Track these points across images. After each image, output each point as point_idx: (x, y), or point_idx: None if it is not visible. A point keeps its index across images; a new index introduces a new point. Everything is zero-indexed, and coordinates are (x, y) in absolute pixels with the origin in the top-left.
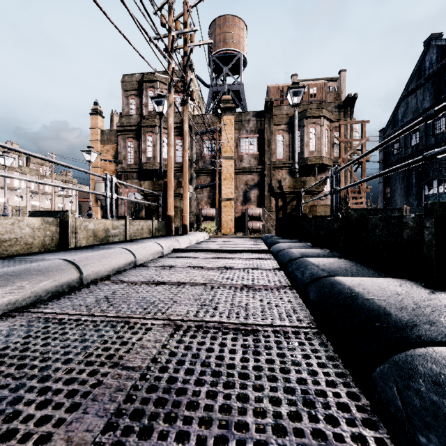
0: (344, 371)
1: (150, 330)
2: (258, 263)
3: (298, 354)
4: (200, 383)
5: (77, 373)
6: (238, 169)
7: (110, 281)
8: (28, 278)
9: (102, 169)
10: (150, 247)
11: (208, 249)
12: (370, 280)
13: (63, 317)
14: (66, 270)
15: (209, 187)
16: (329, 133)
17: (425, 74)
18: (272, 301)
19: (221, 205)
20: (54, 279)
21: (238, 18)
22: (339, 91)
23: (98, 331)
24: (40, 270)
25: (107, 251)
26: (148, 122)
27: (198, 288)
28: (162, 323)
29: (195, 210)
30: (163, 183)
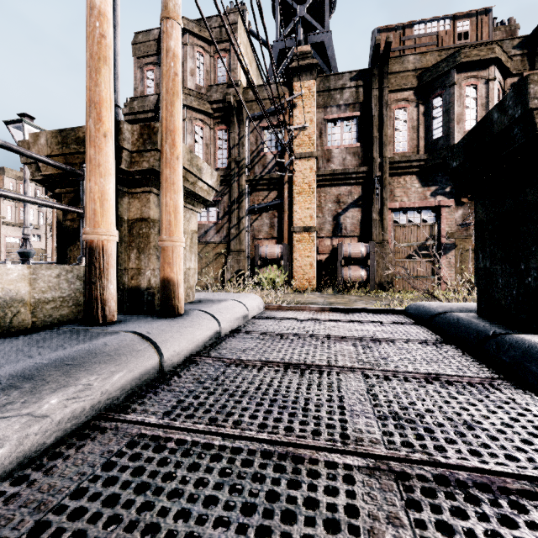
0: None
1: None
2: None
3: None
4: None
5: None
6: (323, 175)
7: None
8: None
9: None
10: None
11: None
12: None
13: None
14: None
15: (272, 209)
16: (501, 98)
17: None
18: None
19: (292, 240)
20: None
21: None
22: (513, 25)
23: None
24: None
25: None
26: None
27: None
28: None
29: (248, 247)
30: None
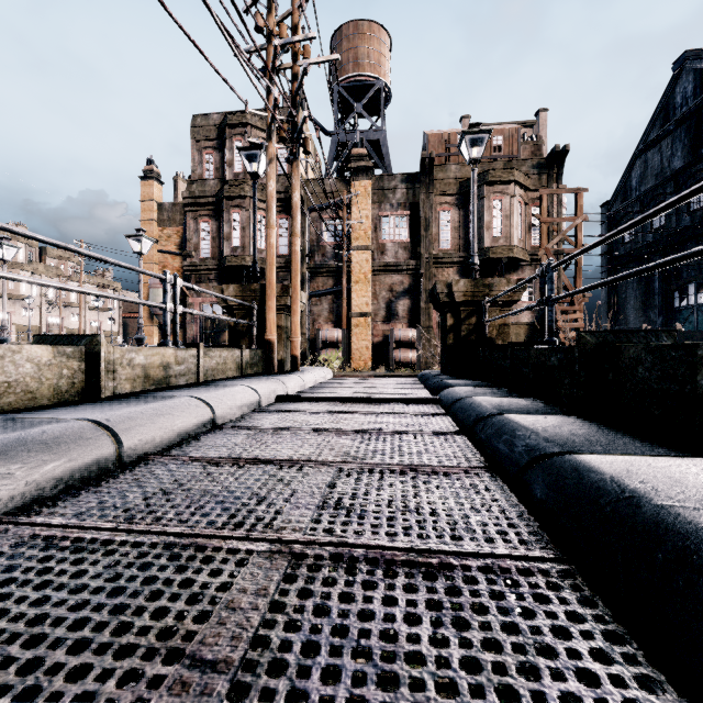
0: (653, 673)
1: (246, 566)
2: (422, 421)
3: (544, 625)
4: (355, 702)
5: (98, 675)
6: (378, 266)
7: (171, 457)
8: (22, 457)
9: (159, 266)
10: (239, 395)
11: (334, 397)
12: (643, 462)
13: (80, 535)
14: (93, 440)
15: (331, 295)
16: (523, 208)
17: (675, 114)
18: (463, 499)
19: (350, 324)
20: (70, 458)
21: (378, 25)
22: (539, 142)
23: (146, 566)
24: (45, 442)
25: (166, 403)
26: (233, 190)
27: (326, 472)
28: (266, 548)
29: (309, 331)
30: (259, 288)
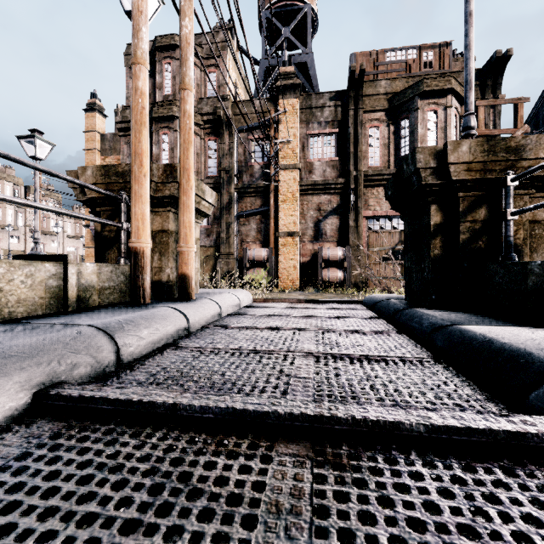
0: None
1: None
2: None
3: None
4: None
5: None
6: (306, 185)
7: None
8: None
9: None
10: None
11: (197, 409)
12: None
13: None
14: None
15: (259, 215)
16: (458, 122)
17: None
18: None
19: (278, 244)
20: None
21: None
22: None
23: None
24: None
25: None
26: (161, 111)
27: None
28: None
29: (237, 251)
30: (129, 170)
